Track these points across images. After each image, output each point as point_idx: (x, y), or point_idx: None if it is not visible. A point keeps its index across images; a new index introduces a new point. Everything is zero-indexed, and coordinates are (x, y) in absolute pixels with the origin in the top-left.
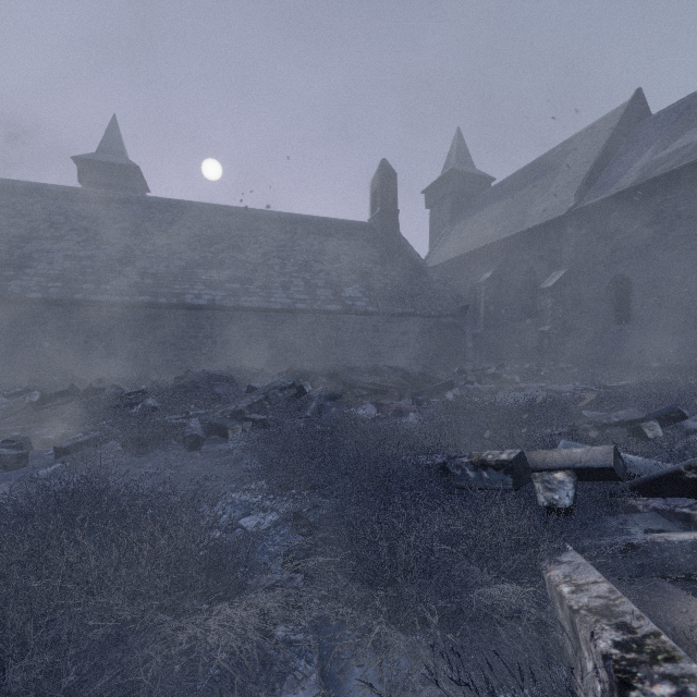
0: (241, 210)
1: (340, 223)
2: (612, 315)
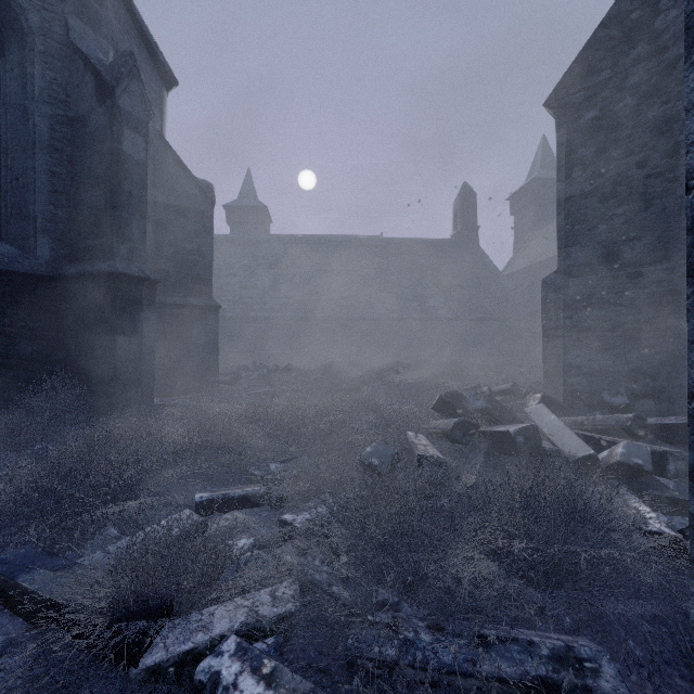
0: (346, 240)
1: (425, 243)
2: None
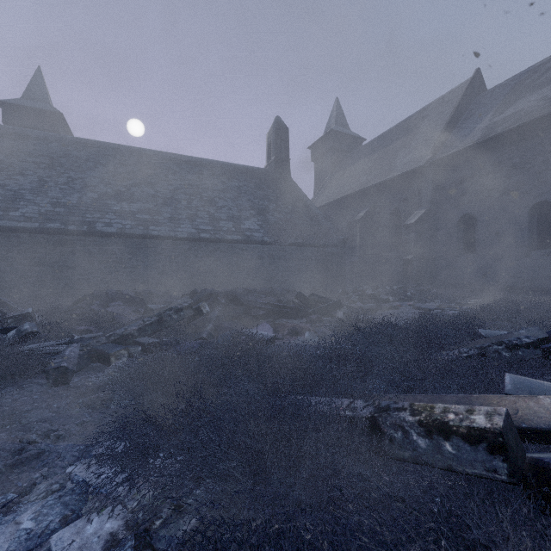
0: (153, 153)
1: (241, 168)
2: (461, 246)
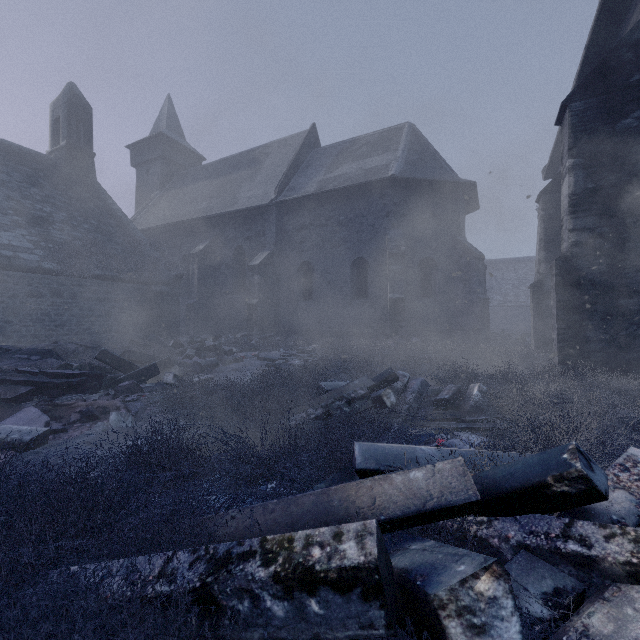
0: None
1: None
2: (301, 293)
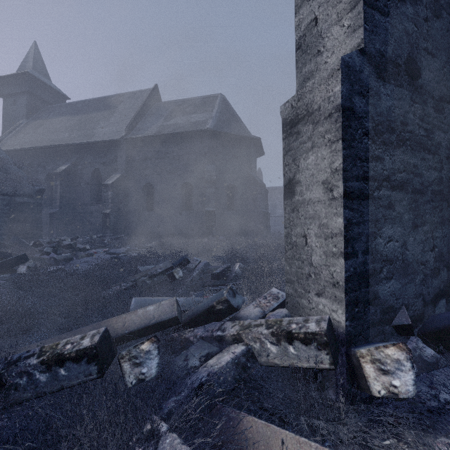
0: None
1: None
2: (145, 205)
